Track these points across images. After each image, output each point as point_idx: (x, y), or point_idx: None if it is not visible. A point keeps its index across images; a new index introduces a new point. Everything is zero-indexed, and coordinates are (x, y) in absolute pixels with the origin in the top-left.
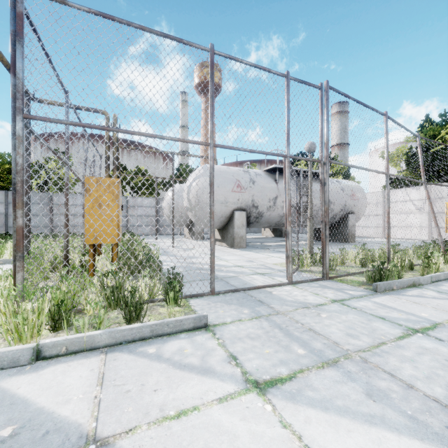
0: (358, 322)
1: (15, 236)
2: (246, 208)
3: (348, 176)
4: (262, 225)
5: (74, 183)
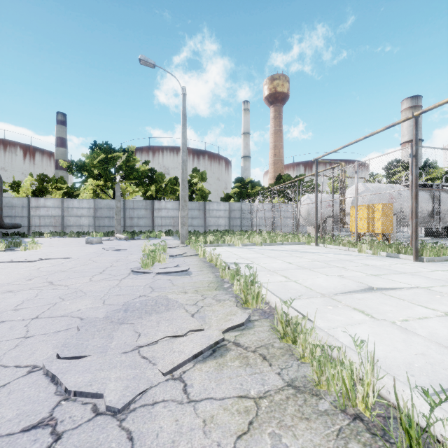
0: None
1: (412, 228)
2: (396, 213)
3: (447, 181)
4: (400, 225)
5: (208, 193)
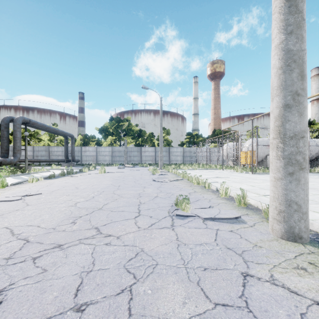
0: (315, 174)
1: (257, 162)
2: None
3: None
4: None
5: (171, 142)
